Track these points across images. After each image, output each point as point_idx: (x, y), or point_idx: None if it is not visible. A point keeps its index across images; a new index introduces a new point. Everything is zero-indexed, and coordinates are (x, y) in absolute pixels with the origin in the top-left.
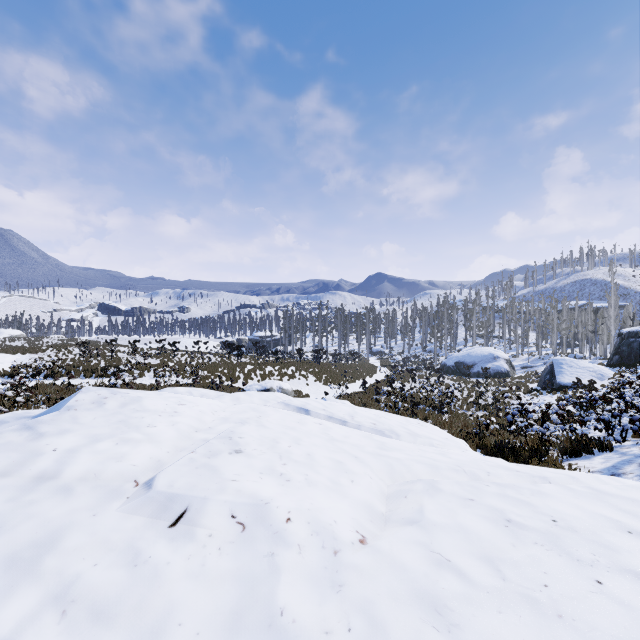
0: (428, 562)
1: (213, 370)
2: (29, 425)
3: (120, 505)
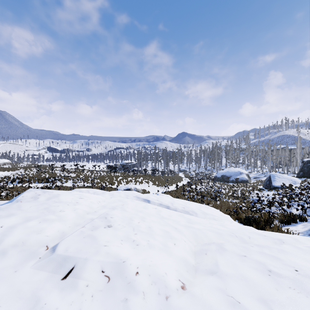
0: (226, 304)
1: (102, 179)
2: None
3: (34, 263)
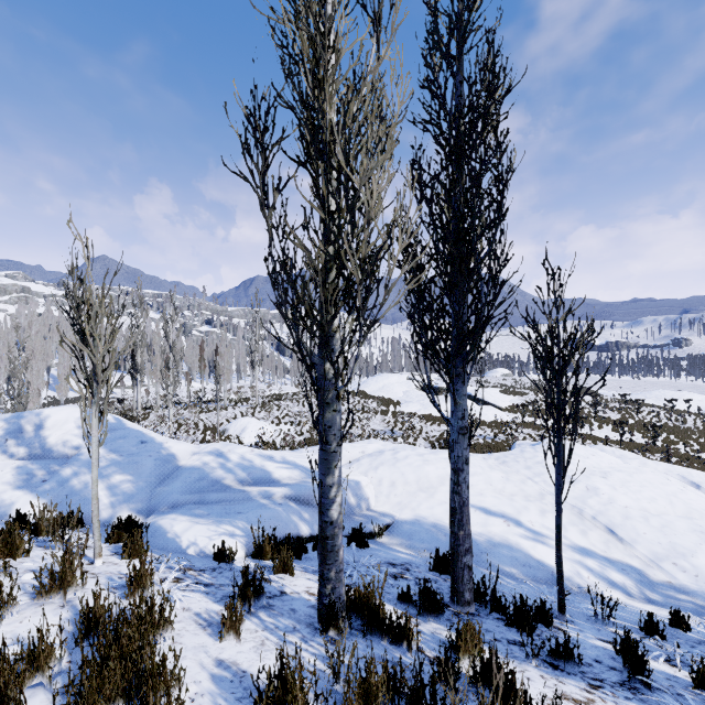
0: (639, 516)
1: (682, 436)
2: (533, 447)
3: None
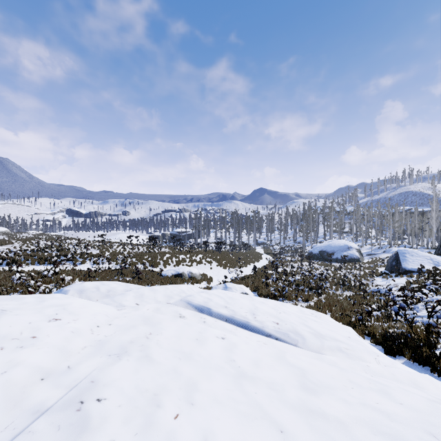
0: None
1: (140, 258)
2: None
3: None
